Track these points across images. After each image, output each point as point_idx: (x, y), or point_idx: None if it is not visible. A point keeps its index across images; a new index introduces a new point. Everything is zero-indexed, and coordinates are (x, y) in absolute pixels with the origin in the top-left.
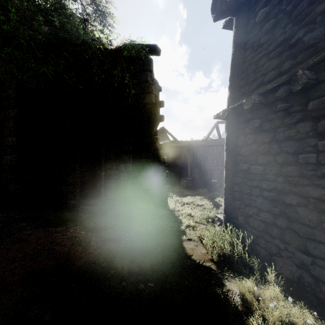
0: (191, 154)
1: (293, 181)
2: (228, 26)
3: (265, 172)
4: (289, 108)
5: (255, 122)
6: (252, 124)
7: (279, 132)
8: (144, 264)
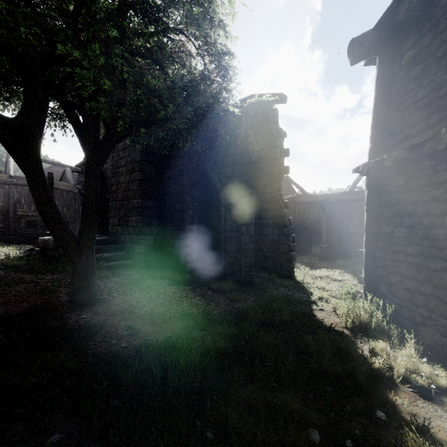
0: (327, 212)
1: (438, 244)
2: (371, 62)
3: (411, 235)
4: (435, 166)
5: (399, 180)
6: (395, 181)
7: (425, 191)
8: (275, 318)
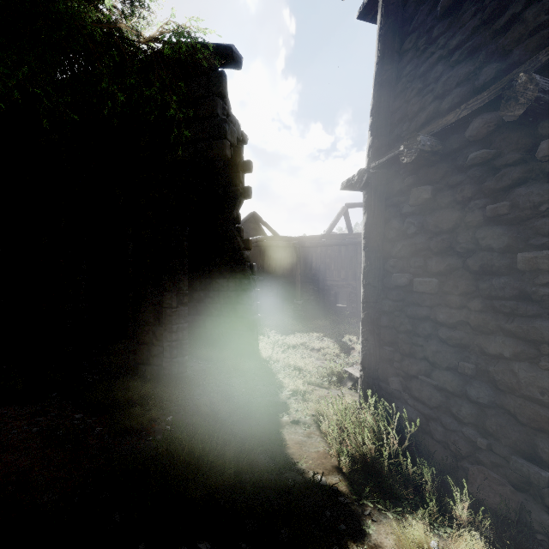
0: (302, 259)
1: (504, 307)
2: (369, 13)
3: (444, 289)
4: (494, 158)
5: (422, 191)
6: (416, 194)
7: (471, 208)
8: (193, 495)
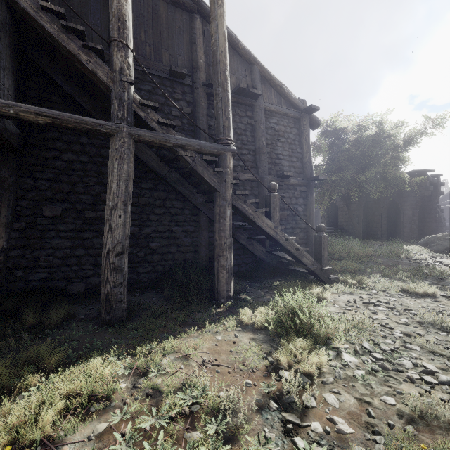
0: None
1: None
2: None
3: None
4: None
5: None
6: None
7: None
8: None
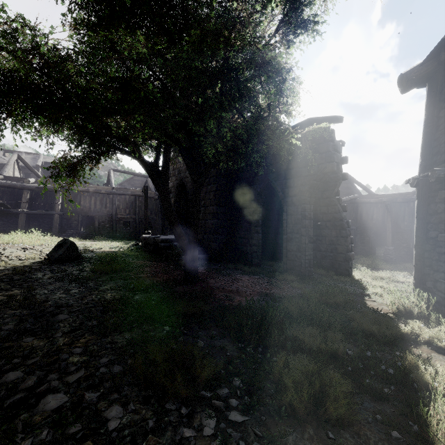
0: (394, 212)
1: None
2: (424, 85)
3: None
4: None
5: (442, 193)
6: (439, 194)
7: None
8: (330, 300)
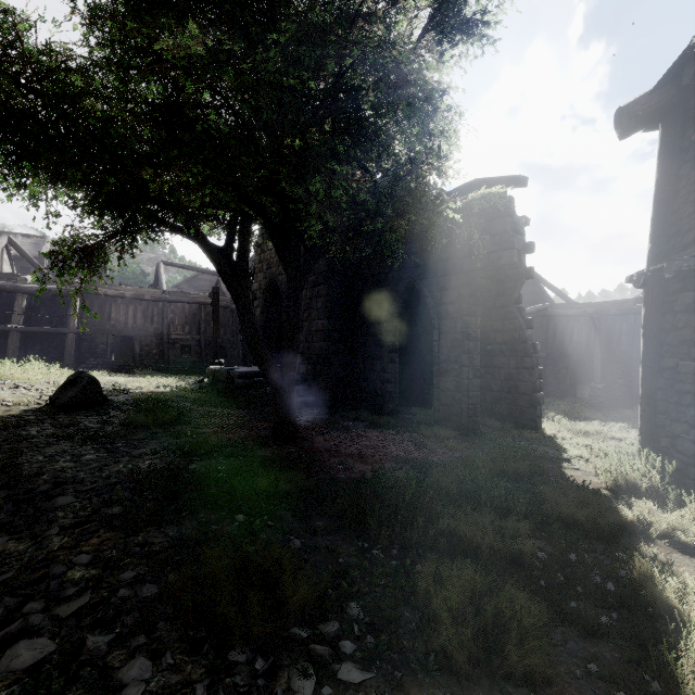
0: (605, 331)
1: None
2: (655, 127)
3: None
4: None
5: (685, 297)
6: (681, 299)
7: None
8: (508, 468)
